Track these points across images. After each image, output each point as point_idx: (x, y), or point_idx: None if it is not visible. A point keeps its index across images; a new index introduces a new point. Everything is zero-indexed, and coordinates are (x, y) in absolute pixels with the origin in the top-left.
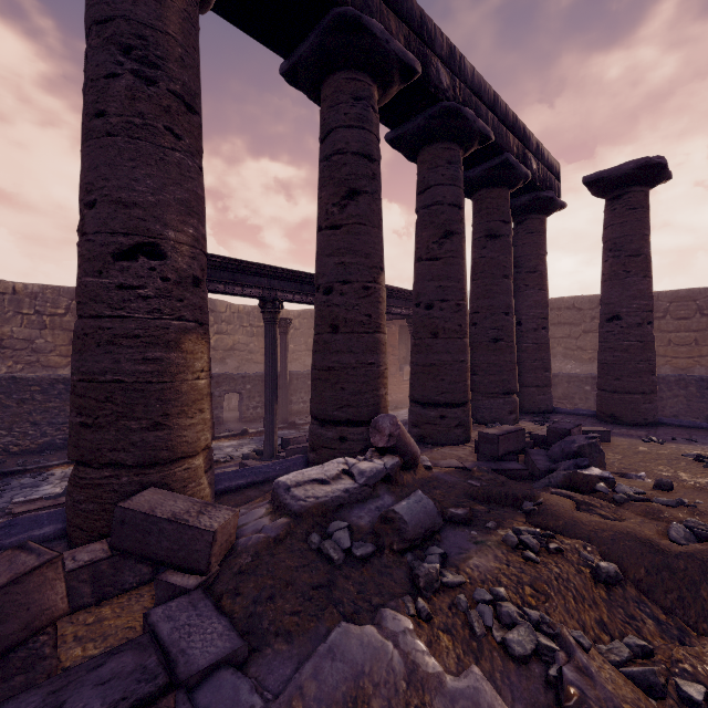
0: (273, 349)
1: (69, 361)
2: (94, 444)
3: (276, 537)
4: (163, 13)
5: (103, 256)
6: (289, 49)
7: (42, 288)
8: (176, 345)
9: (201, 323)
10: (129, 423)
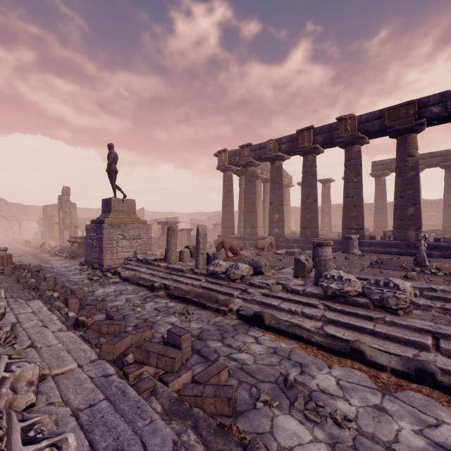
0: None
1: None
2: (444, 225)
3: None
4: None
5: (445, 207)
6: None
7: (438, 200)
8: None
9: None
10: (448, 223)
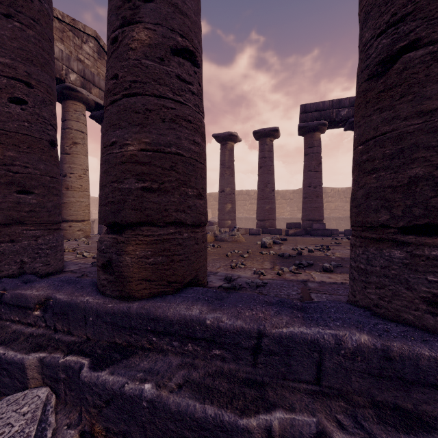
0: None
1: None
2: None
3: None
4: None
5: None
6: None
7: (346, 189)
8: None
9: None
10: None
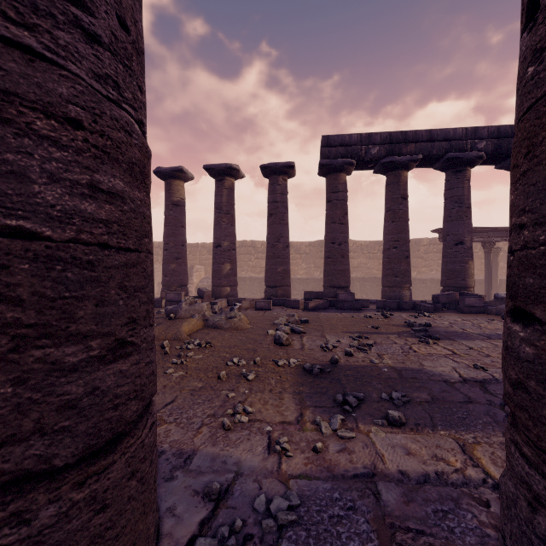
0: (489, 265)
1: (379, 272)
2: (450, 282)
3: (495, 300)
4: (463, 191)
5: (451, 245)
6: (498, 163)
7: (369, 242)
8: (467, 263)
9: (472, 258)
10: (457, 279)
